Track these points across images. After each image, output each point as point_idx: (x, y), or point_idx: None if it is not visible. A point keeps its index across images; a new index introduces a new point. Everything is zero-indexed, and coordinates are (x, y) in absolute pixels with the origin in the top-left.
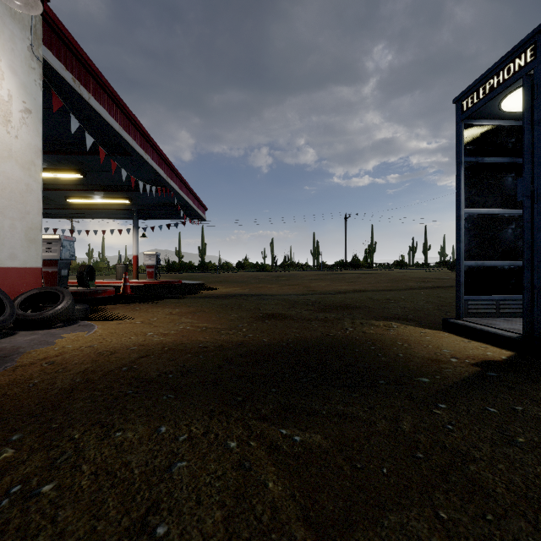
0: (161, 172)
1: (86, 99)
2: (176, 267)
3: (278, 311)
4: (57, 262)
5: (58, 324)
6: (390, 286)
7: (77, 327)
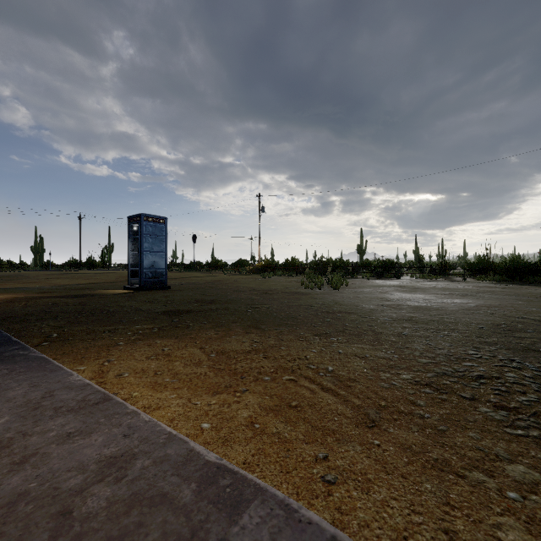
0: None
1: None
2: None
3: (47, 291)
4: None
5: None
6: (116, 280)
7: None
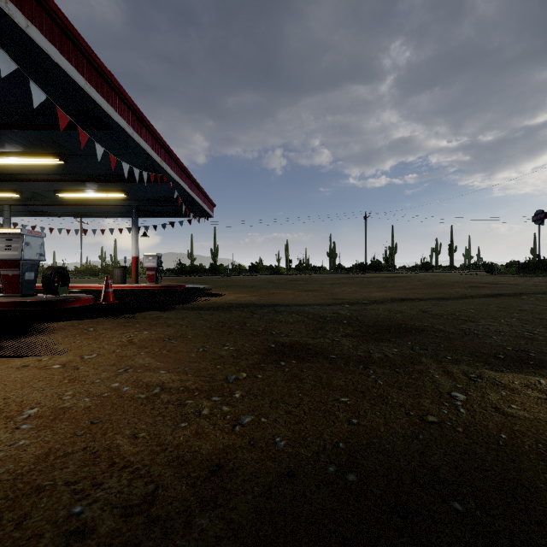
0: (152, 154)
1: (21, 26)
2: (186, 270)
3: (300, 338)
4: (18, 263)
5: None
6: (437, 294)
7: None
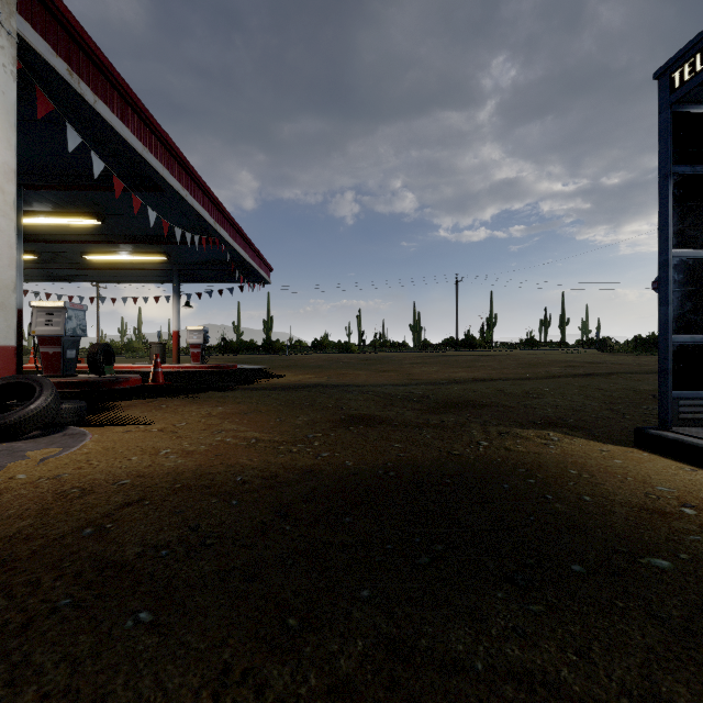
0: (206, 216)
1: (90, 102)
2: (233, 347)
3: (369, 411)
4: (60, 339)
5: (34, 432)
6: (525, 374)
7: (59, 438)
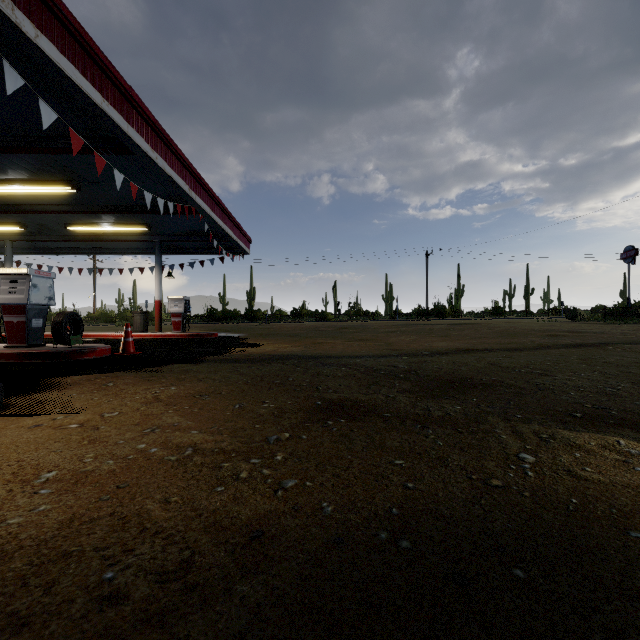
0: (179, 182)
1: (30, 36)
2: (217, 316)
3: (350, 394)
4: (24, 308)
5: None
6: (509, 343)
7: None
